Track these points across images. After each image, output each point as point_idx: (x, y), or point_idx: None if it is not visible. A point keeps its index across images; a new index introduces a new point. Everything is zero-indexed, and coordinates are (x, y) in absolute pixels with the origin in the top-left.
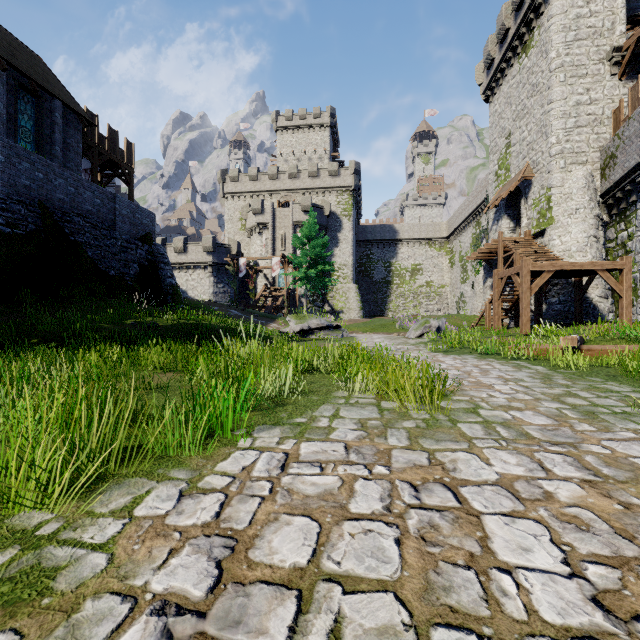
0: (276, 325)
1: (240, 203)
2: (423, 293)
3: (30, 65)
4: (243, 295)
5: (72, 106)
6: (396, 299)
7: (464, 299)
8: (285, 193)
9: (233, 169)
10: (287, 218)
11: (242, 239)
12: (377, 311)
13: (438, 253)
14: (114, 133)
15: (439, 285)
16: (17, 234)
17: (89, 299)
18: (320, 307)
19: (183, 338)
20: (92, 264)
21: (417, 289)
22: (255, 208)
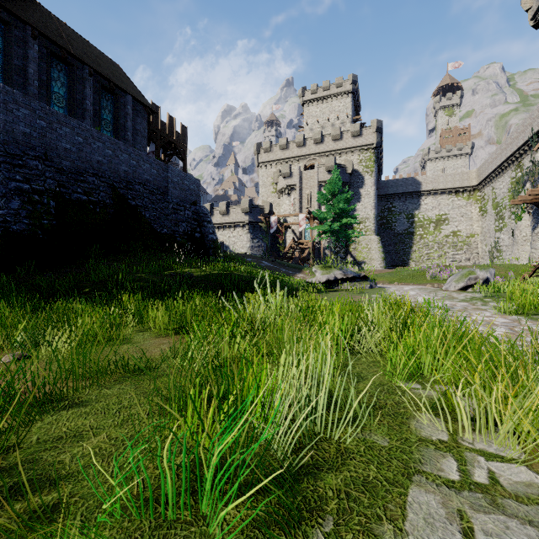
0: (302, 275)
1: (272, 170)
2: (449, 243)
3: (110, 71)
4: (274, 248)
5: (140, 99)
6: (419, 249)
7: (499, 248)
8: (310, 157)
9: (266, 141)
10: (312, 179)
11: (273, 200)
12: (399, 261)
13: (466, 202)
14: (172, 120)
15: (467, 234)
16: (91, 201)
17: (144, 253)
18: (343, 258)
19: (213, 288)
20: (149, 224)
21: (442, 239)
22: (284, 172)
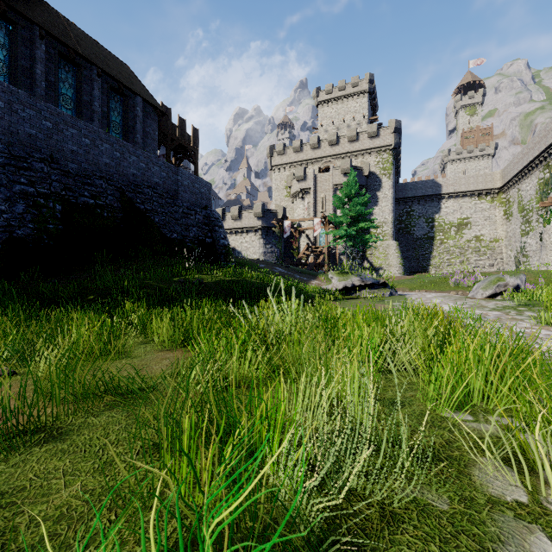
0: (317, 281)
1: (285, 173)
2: (471, 248)
3: (119, 72)
4: (288, 254)
5: (149, 101)
6: (439, 255)
7: (526, 253)
8: (325, 159)
9: (279, 144)
10: (327, 182)
11: (287, 205)
12: (418, 267)
13: (490, 205)
14: (183, 122)
15: (491, 239)
16: (99, 204)
17: (153, 258)
18: (359, 264)
19: (224, 296)
20: (158, 228)
21: (464, 244)
22: (298, 176)
